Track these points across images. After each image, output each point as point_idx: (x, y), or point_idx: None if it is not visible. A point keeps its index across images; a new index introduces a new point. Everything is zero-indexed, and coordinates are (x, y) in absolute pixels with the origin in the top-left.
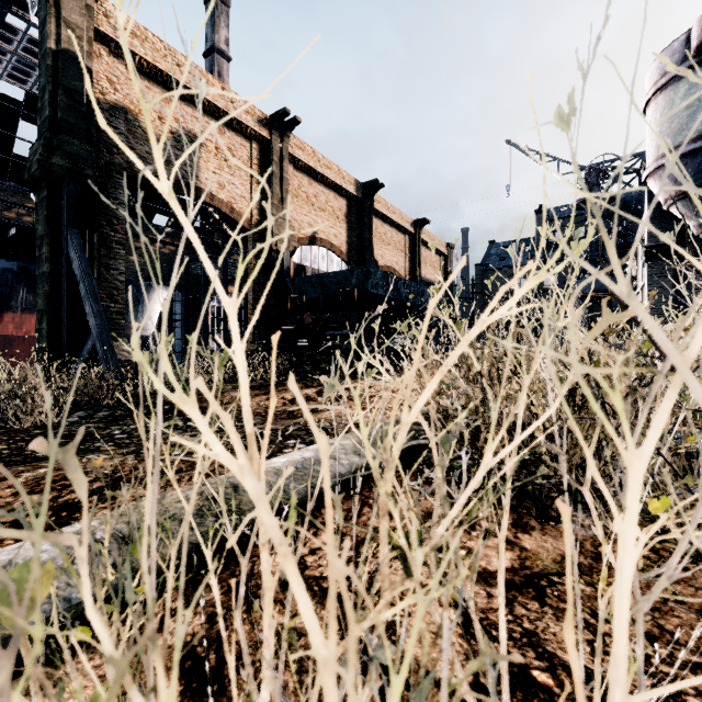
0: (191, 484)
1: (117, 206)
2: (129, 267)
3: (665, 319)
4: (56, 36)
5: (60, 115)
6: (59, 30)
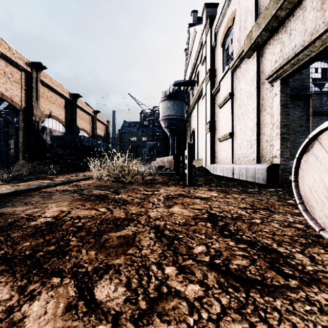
0: None
1: None
2: None
3: (165, 156)
4: None
5: None
6: None
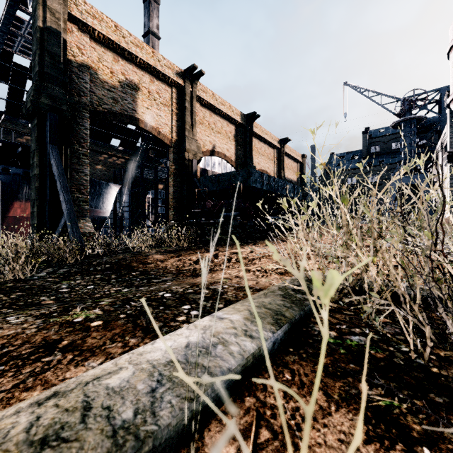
0: (67, 369)
1: (83, 131)
2: (96, 172)
3: None
4: (43, 18)
5: (45, 70)
6: (45, 14)
